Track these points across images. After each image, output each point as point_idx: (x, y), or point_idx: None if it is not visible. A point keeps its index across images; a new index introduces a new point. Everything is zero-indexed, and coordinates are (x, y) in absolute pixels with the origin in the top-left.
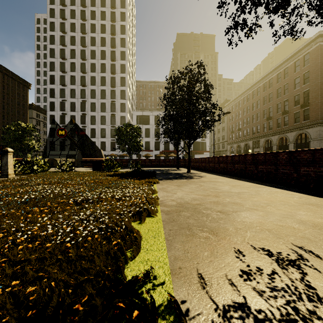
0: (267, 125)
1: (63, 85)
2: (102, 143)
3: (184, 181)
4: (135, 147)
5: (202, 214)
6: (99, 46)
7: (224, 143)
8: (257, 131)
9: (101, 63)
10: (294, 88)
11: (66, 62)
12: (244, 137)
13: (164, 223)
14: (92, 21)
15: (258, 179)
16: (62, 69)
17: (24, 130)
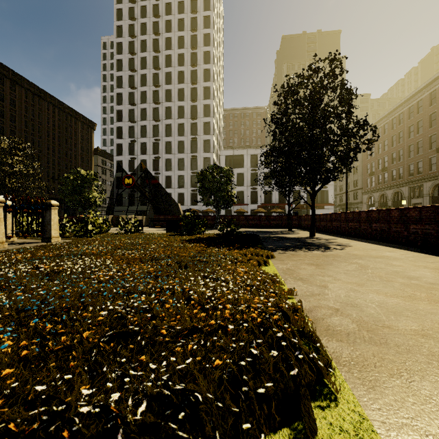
0: (437, 160)
1: (132, 122)
2: (179, 194)
3: (321, 255)
4: (225, 199)
5: None
6: (176, 66)
7: (358, 191)
8: (418, 171)
9: (178, 89)
10: None
11: (136, 91)
12: (392, 180)
13: None
14: (167, 34)
15: None
16: (131, 102)
17: (84, 179)
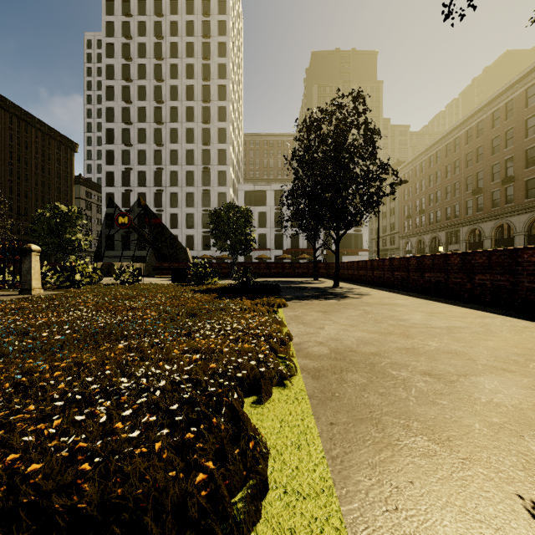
0: (473, 203)
1: (127, 144)
2: (188, 237)
3: (334, 304)
4: (243, 243)
5: (392, 379)
6: (184, 79)
7: (395, 235)
8: (455, 215)
9: (186, 107)
10: (525, 135)
11: (132, 107)
12: (429, 224)
13: (314, 404)
14: (172, 38)
15: (474, 301)
16: (125, 119)
17: (65, 217)
